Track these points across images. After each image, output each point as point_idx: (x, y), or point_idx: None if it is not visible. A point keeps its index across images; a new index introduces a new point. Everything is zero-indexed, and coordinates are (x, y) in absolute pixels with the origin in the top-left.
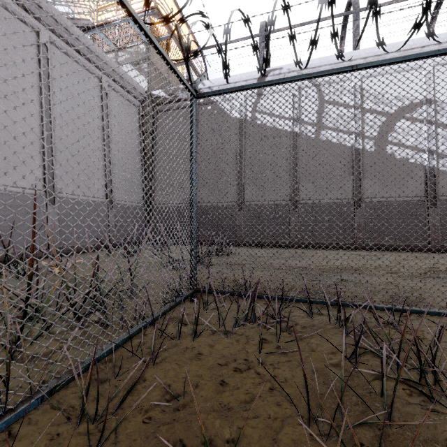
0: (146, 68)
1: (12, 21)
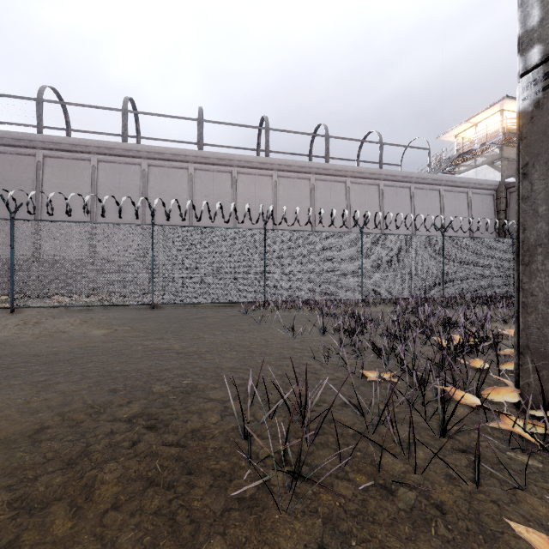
0: (499, 165)
1: (431, 193)
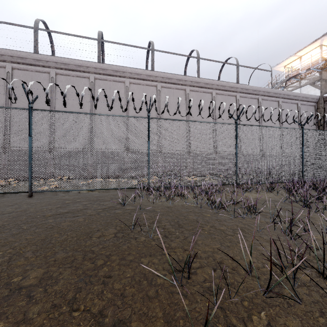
0: (319, 84)
1: (272, 103)
